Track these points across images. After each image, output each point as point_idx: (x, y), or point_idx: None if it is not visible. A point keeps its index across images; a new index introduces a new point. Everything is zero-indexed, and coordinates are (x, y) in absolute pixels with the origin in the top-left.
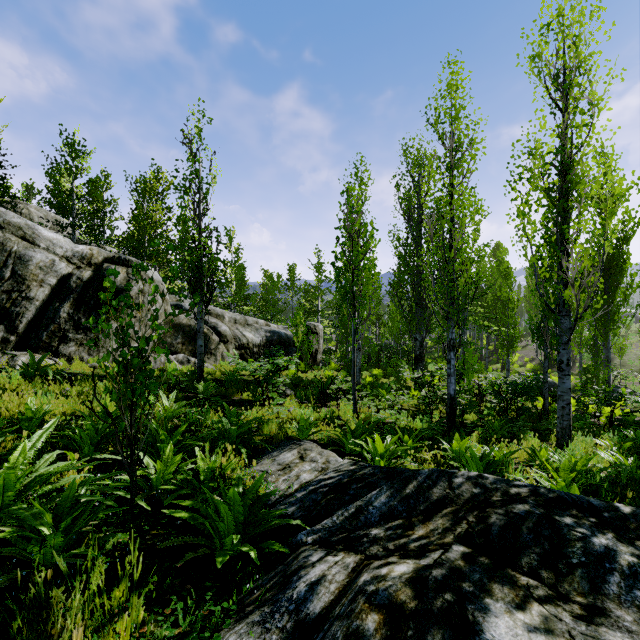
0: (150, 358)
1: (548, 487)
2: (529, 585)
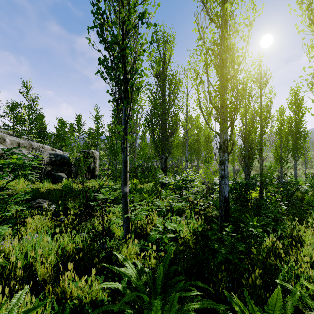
0: None
1: None
2: None
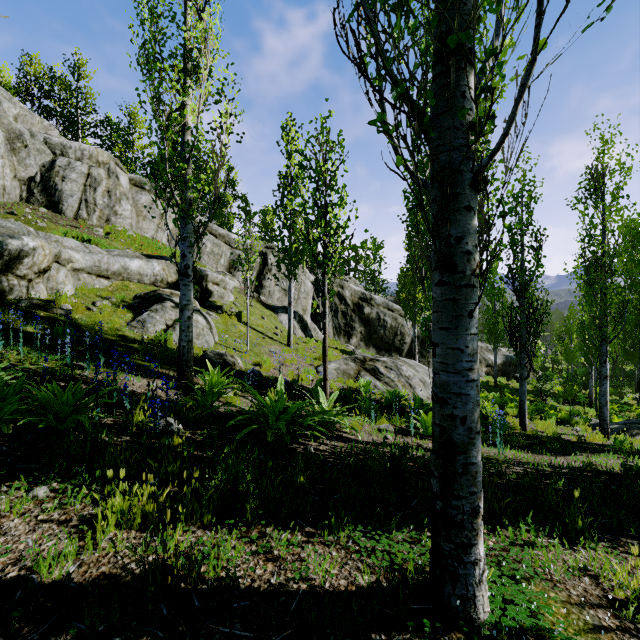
0: None
1: None
2: None
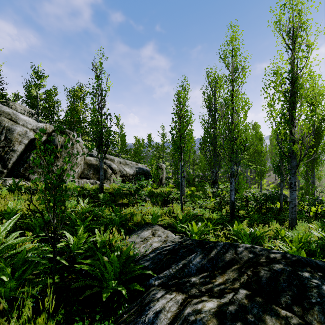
0: (76, 181)
1: (286, 251)
2: (287, 316)
